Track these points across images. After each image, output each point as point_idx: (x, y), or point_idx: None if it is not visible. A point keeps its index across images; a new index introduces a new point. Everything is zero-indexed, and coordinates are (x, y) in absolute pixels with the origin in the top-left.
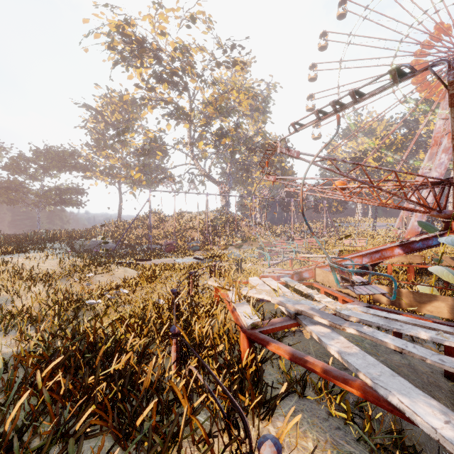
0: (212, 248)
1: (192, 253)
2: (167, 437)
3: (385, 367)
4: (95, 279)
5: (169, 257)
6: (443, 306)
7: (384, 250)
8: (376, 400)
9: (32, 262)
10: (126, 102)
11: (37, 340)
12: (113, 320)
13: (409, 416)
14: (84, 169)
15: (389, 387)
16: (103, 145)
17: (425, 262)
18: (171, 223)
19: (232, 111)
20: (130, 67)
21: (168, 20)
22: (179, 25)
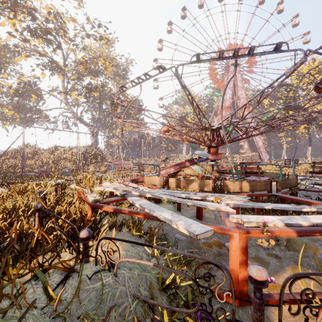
0: (82, 173)
1: (64, 177)
2: (24, 244)
3: (158, 206)
4: None
5: (43, 180)
6: (196, 184)
7: (181, 163)
8: (149, 217)
9: None
10: None
11: None
12: None
13: (158, 217)
14: None
15: (155, 210)
16: None
17: (205, 173)
18: (46, 155)
19: (100, 73)
20: (2, 15)
21: None
22: None
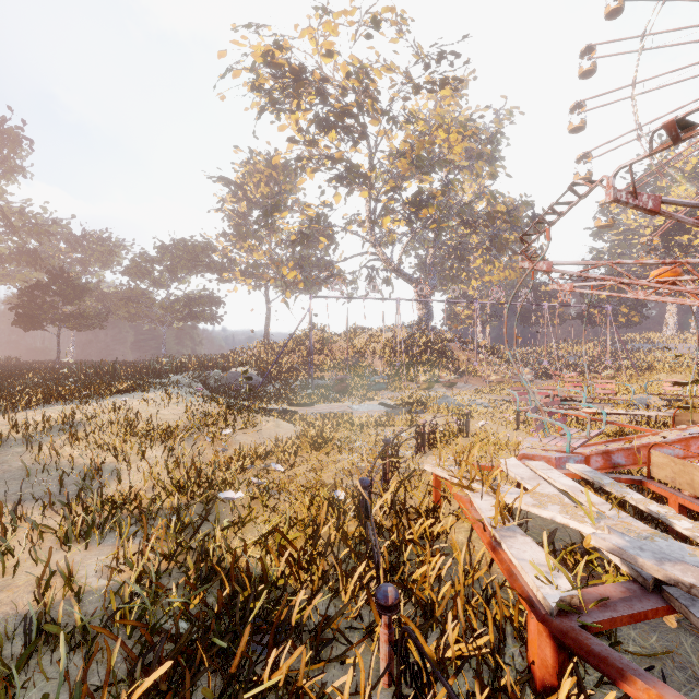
0: (406, 387)
1: (376, 395)
2: None
3: None
4: (234, 437)
5: (341, 401)
6: None
7: None
8: None
9: (151, 406)
10: (276, 168)
11: (141, 572)
12: (262, 534)
13: None
14: (220, 270)
15: None
16: (244, 233)
17: None
18: (340, 346)
19: (436, 164)
20: (283, 112)
21: (338, 32)
22: (353, 37)
